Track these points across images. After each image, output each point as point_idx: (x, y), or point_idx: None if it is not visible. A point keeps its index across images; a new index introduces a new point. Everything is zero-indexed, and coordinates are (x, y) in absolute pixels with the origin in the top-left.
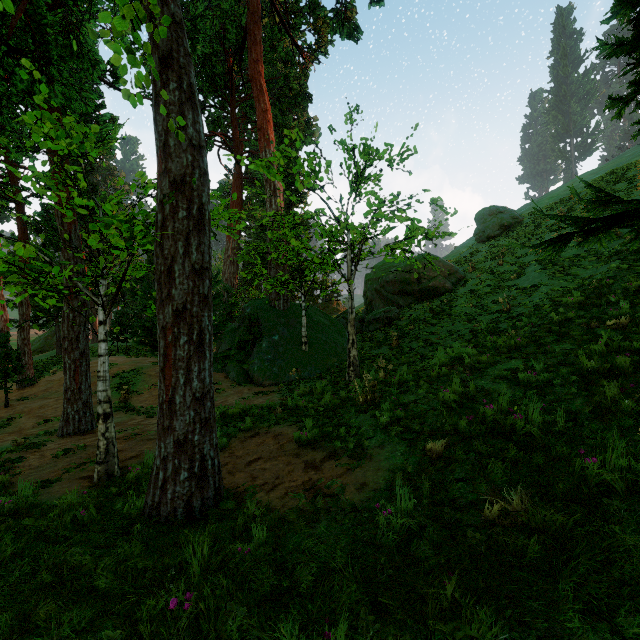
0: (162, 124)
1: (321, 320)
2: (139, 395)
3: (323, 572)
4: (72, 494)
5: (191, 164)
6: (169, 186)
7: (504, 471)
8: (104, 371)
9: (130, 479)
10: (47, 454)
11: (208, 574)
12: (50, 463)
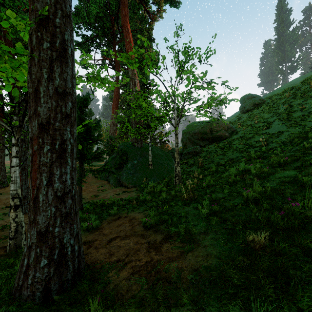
0: None
1: (159, 153)
2: None
3: None
4: None
5: (54, 5)
6: (35, 22)
7: None
8: (15, 177)
9: None
10: None
11: None
12: None
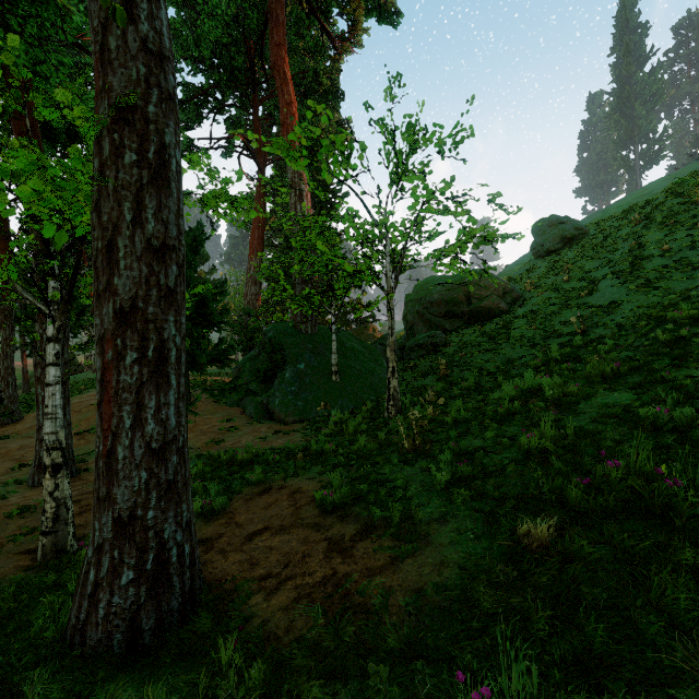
0: (98, 15)
1: (355, 346)
2: None
3: None
4: None
5: (144, 79)
6: (109, 113)
7: (687, 594)
8: (54, 406)
9: (80, 560)
10: (1, 512)
11: None
12: None
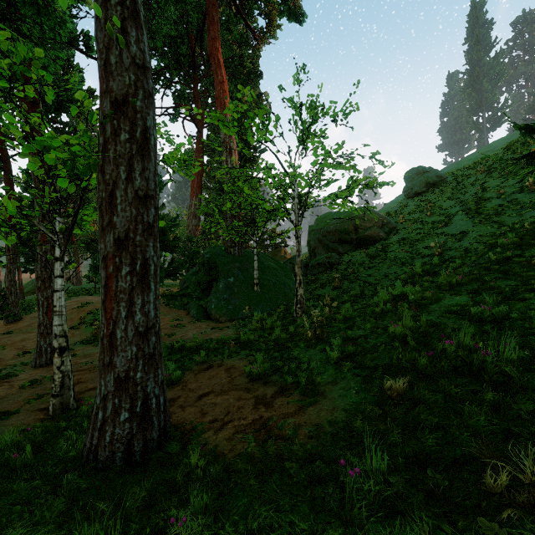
0: (103, 41)
1: (271, 265)
2: None
3: None
4: (12, 432)
5: (134, 84)
6: (110, 106)
7: (485, 418)
8: (60, 306)
9: (81, 413)
10: (16, 384)
11: None
12: (16, 393)
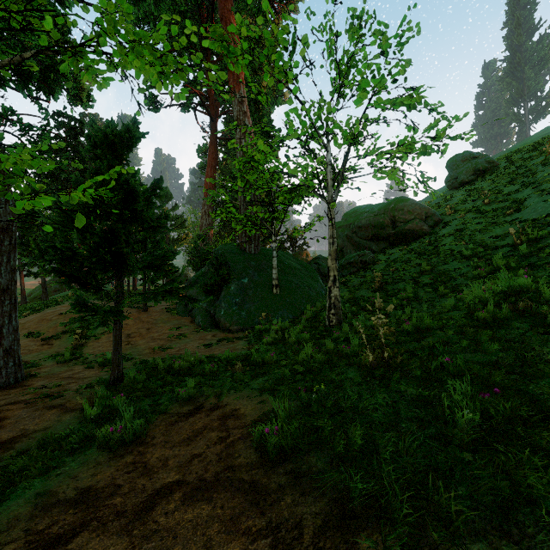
0: None
1: (292, 264)
2: (96, 340)
3: None
4: None
5: None
6: None
7: None
8: None
9: None
10: None
11: None
12: None
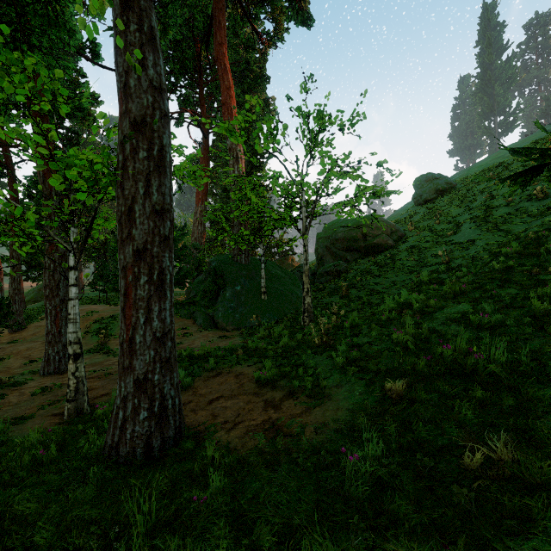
0: (122, 65)
1: (278, 273)
2: (116, 339)
3: (286, 531)
4: (35, 432)
5: (151, 105)
6: (129, 126)
7: (473, 413)
8: (74, 314)
9: (97, 416)
10: (27, 392)
11: (157, 531)
12: (28, 400)
